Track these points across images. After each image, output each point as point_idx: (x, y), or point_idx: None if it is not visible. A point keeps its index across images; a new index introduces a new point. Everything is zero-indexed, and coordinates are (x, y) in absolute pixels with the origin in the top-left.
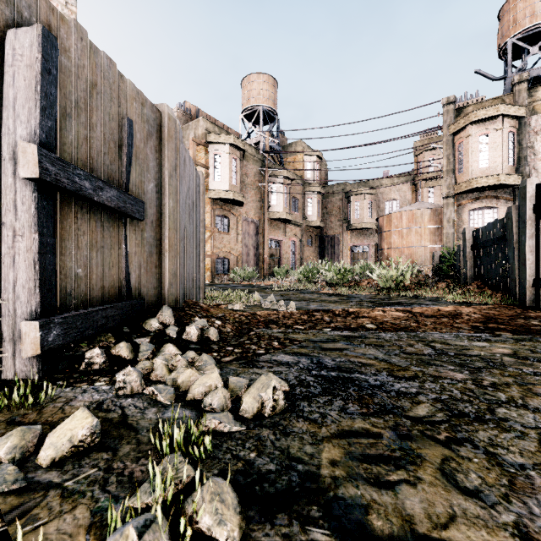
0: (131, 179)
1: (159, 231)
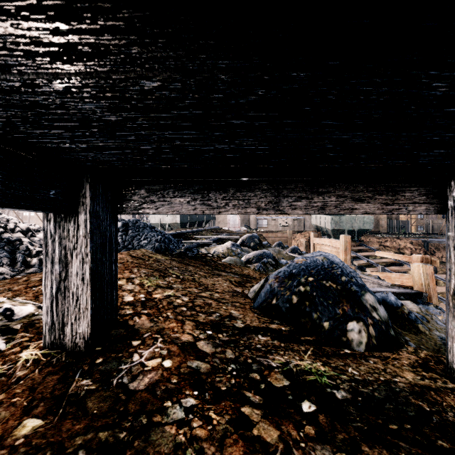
0: (404, 225)
1: (406, 227)
